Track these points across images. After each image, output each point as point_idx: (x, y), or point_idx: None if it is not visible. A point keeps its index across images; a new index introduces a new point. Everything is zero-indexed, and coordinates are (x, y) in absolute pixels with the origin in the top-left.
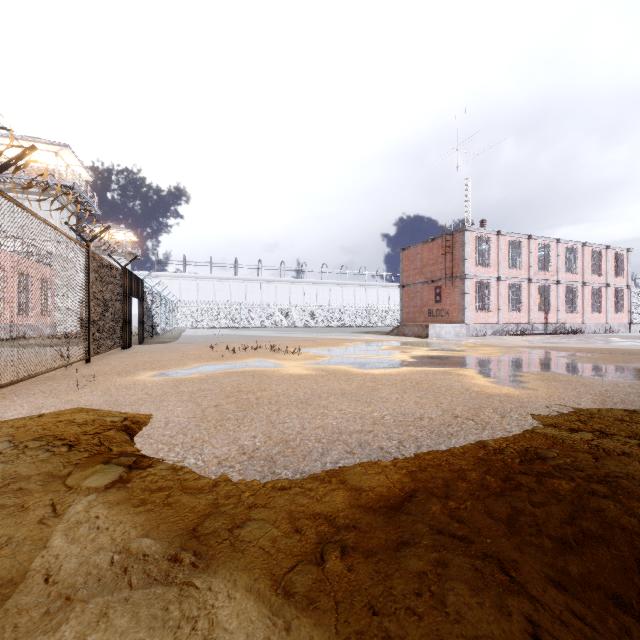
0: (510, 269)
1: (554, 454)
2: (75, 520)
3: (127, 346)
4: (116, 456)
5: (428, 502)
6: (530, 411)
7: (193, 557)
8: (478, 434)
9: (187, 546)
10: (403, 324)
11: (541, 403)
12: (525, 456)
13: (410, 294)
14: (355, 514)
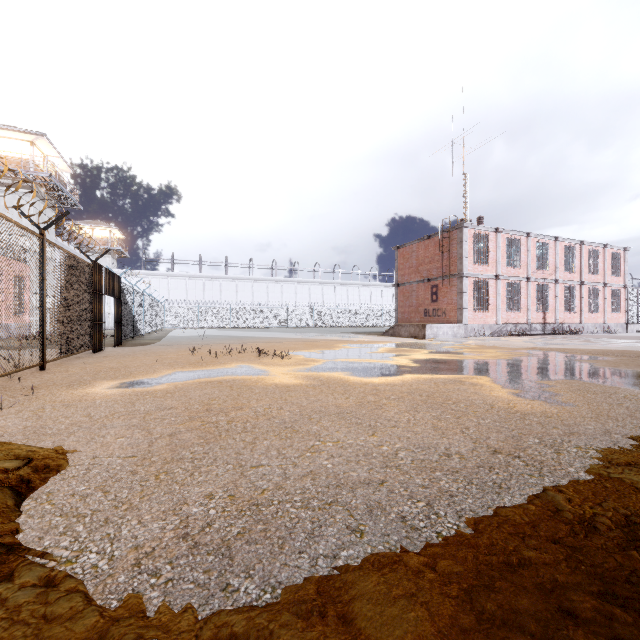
0: (508, 267)
1: None
2: None
3: (99, 349)
4: None
5: None
6: (587, 441)
7: None
8: (537, 485)
9: None
10: (399, 324)
11: (593, 427)
12: (637, 539)
13: (405, 293)
14: None
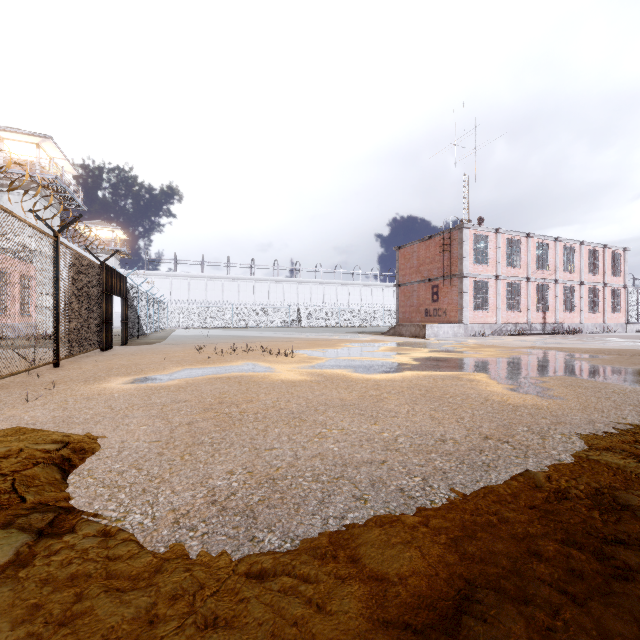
0: (508, 268)
1: (639, 500)
2: None
3: (107, 348)
4: (27, 512)
5: (502, 616)
6: (572, 429)
7: None
8: (521, 464)
9: None
10: (400, 324)
11: (579, 417)
12: (602, 504)
13: (406, 293)
14: None
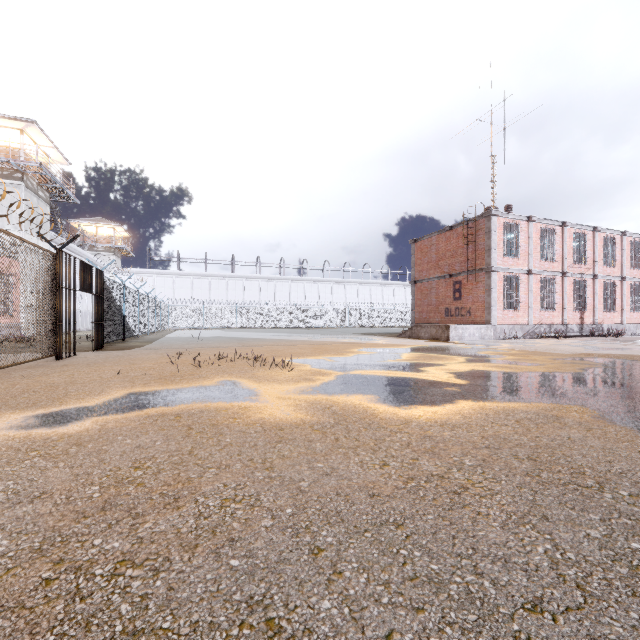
0: (542, 261)
1: None
2: None
3: (65, 355)
4: None
5: None
6: None
7: None
8: None
9: None
10: (417, 325)
11: None
12: None
13: (423, 291)
14: None
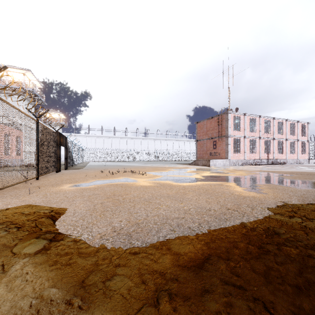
0: (250, 132)
1: (283, 231)
2: (14, 275)
3: (58, 171)
4: (44, 233)
5: (218, 263)
6: (266, 206)
7: (80, 302)
8: (240, 219)
9: (77, 294)
10: (197, 159)
11: (271, 201)
12: (268, 232)
13: (201, 144)
14: (176, 271)
